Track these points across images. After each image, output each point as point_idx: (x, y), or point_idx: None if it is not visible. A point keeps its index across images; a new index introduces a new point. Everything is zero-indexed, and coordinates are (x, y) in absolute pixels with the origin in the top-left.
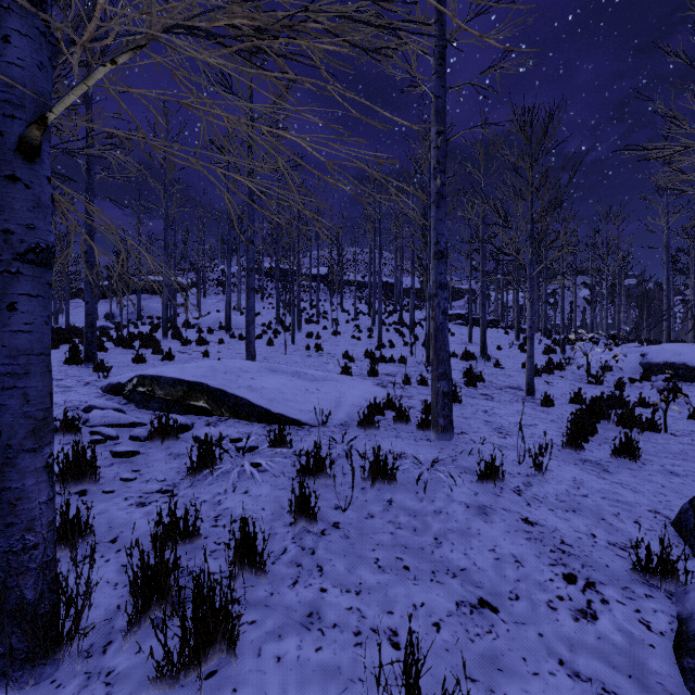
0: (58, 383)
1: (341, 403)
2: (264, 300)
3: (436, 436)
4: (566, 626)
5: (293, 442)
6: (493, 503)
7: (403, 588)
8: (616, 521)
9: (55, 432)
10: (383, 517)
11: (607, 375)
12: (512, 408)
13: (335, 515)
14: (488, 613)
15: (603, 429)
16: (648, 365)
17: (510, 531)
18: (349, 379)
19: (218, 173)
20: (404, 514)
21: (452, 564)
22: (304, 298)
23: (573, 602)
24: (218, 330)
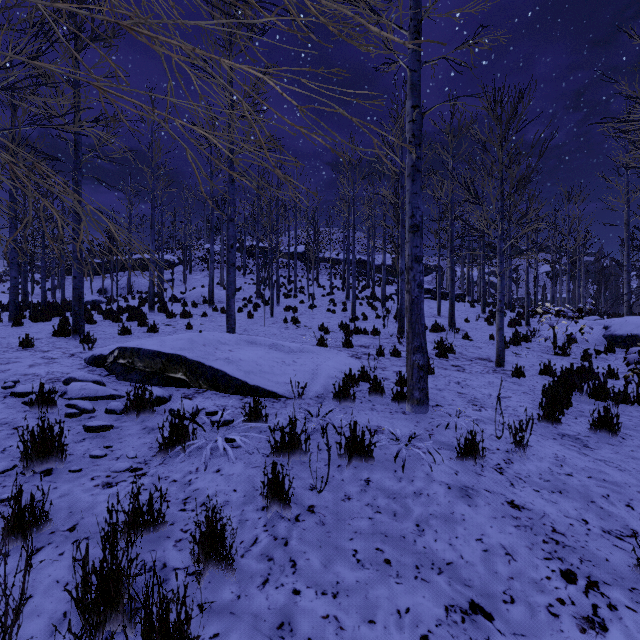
0: (43, 355)
1: (317, 375)
2: (245, 276)
3: (411, 408)
4: (572, 638)
5: (269, 415)
6: (475, 483)
7: (385, 588)
8: (606, 504)
9: (31, 405)
10: (361, 499)
11: (572, 346)
12: (483, 380)
13: (310, 497)
14: (481, 620)
15: (576, 401)
16: (612, 337)
17: (497, 517)
18: (324, 351)
19: (178, 125)
20: (383, 495)
21: (437, 556)
22: (283, 274)
23: (577, 607)
24: (202, 304)
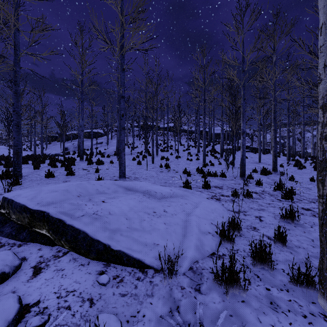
0: None
1: (188, 229)
2: (140, 140)
3: None
4: None
5: None
6: None
7: None
8: None
9: None
10: None
11: None
12: None
13: None
14: None
15: None
16: None
17: None
18: (190, 194)
19: None
20: None
21: None
22: (160, 138)
23: None
24: (113, 155)
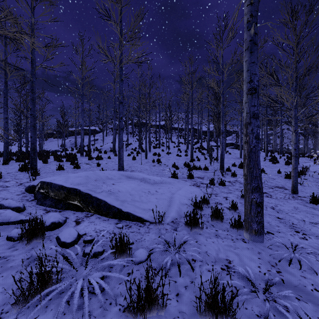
0: (3, 184)
1: (172, 202)
2: (134, 137)
3: (249, 237)
4: None
5: (134, 242)
6: None
7: None
8: None
9: None
10: None
11: None
12: (289, 205)
13: None
14: None
15: None
16: None
17: None
18: (176, 182)
19: None
20: None
21: None
22: (153, 136)
23: None
24: (110, 152)
